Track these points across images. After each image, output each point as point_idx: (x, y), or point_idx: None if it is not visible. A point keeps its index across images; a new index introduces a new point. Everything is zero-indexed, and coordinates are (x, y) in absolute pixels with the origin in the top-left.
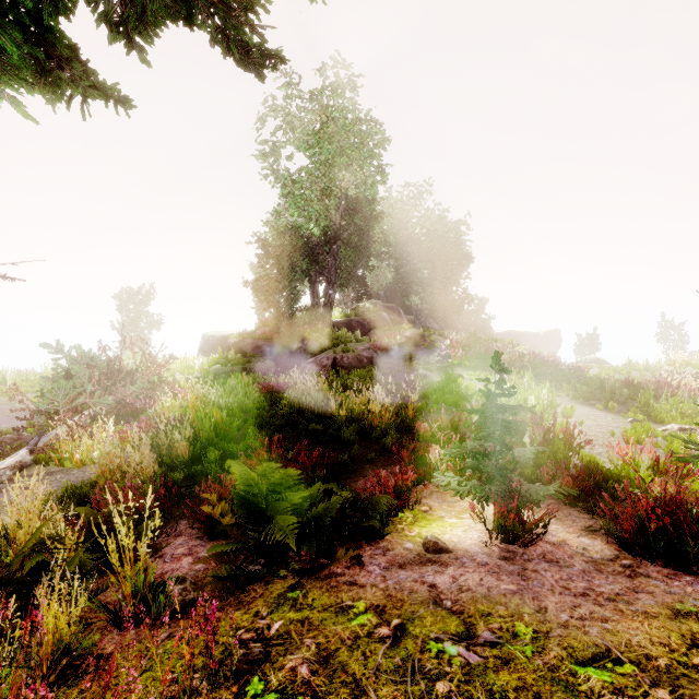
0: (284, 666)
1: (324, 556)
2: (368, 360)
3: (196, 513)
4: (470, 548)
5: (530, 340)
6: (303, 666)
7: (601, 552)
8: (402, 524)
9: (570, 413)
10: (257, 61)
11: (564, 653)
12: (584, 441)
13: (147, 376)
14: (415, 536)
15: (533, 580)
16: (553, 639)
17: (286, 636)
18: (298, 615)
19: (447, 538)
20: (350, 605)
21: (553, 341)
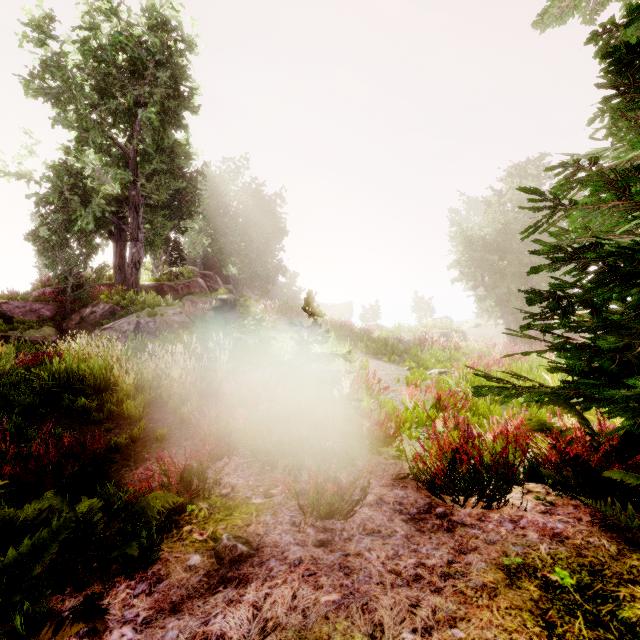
0: None
1: (24, 638)
2: (180, 325)
3: None
4: (280, 541)
5: (331, 310)
6: None
7: (416, 504)
8: (191, 524)
9: (366, 365)
10: None
11: None
12: (384, 388)
13: None
14: (207, 540)
15: (358, 573)
16: None
17: None
18: None
19: (251, 532)
20: None
21: (347, 311)
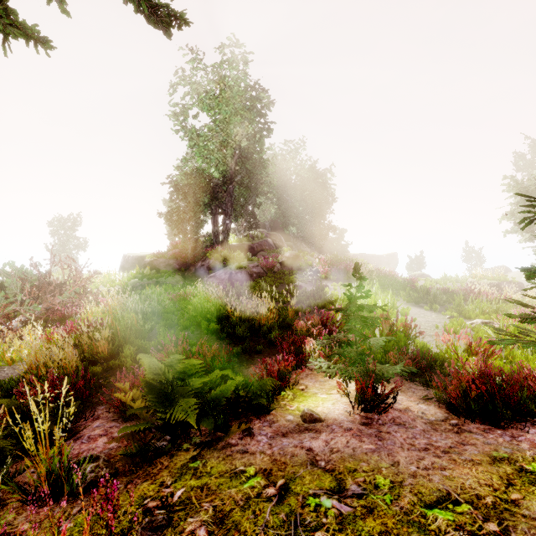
0: (184, 530)
1: (221, 430)
2: (257, 275)
3: (112, 400)
4: (337, 417)
5: (376, 260)
6: (201, 529)
7: (435, 415)
8: (284, 401)
9: (407, 312)
10: (164, 20)
11: (415, 499)
12: (419, 332)
13: (74, 287)
14: (295, 410)
15: (387, 440)
16: (406, 487)
17: (187, 501)
18: (198, 482)
19: (319, 410)
20: (242, 470)
21: (392, 261)
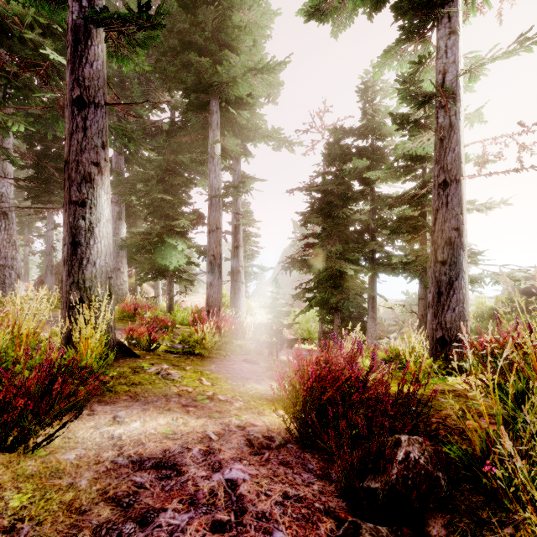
0: None
1: None
2: None
3: None
4: None
5: None
6: None
7: None
8: None
9: None
10: None
11: None
12: None
13: None
14: None
15: None
16: None
17: None
18: None
19: None
20: None
21: None
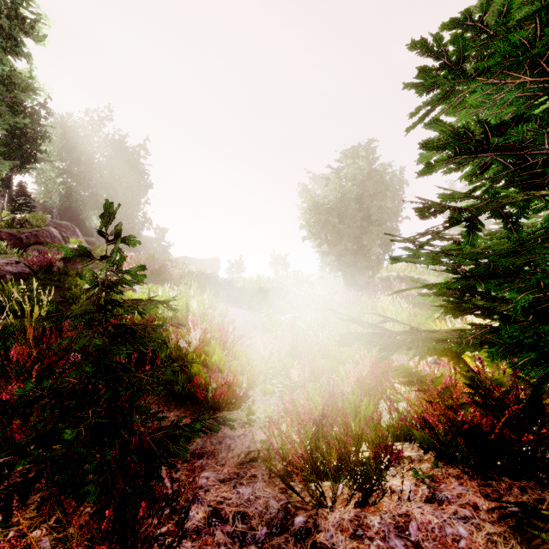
0: None
1: None
2: (15, 276)
3: None
4: None
5: (199, 264)
6: None
7: (266, 513)
8: None
9: (226, 313)
10: None
11: None
12: (238, 337)
13: None
14: None
15: None
16: None
17: None
18: None
19: None
20: None
21: (215, 265)
